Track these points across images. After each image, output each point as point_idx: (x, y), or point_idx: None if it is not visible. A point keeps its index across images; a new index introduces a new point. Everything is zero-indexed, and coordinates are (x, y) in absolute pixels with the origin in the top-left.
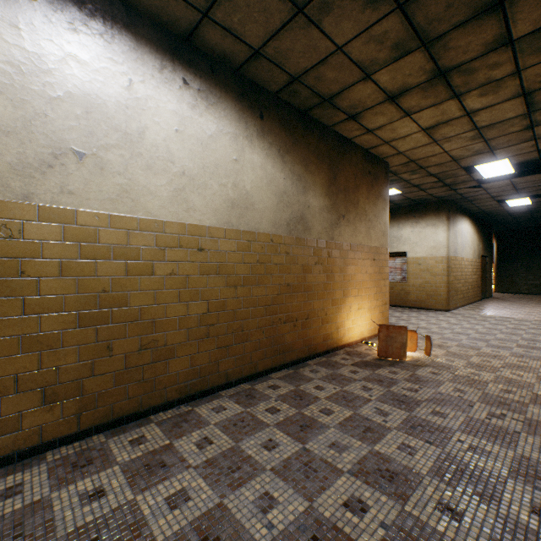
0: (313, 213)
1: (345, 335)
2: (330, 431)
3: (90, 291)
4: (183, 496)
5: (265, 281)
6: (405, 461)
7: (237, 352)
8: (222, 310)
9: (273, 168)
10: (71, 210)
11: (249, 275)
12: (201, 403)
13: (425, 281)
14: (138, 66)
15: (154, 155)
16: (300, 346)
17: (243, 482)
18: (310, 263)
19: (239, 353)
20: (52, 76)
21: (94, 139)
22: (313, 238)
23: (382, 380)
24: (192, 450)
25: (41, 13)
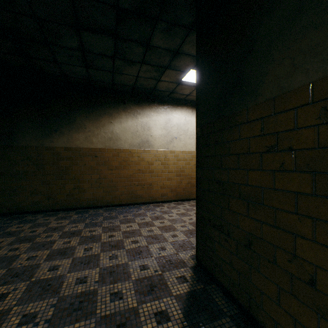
0: None
1: None
2: None
3: (178, 168)
4: None
5: None
6: None
7: None
8: None
9: None
10: (174, 150)
11: None
12: None
13: None
14: (187, 113)
15: (190, 134)
16: None
17: None
18: None
19: None
20: (171, 122)
21: (178, 134)
22: None
23: None
24: None
25: (170, 110)
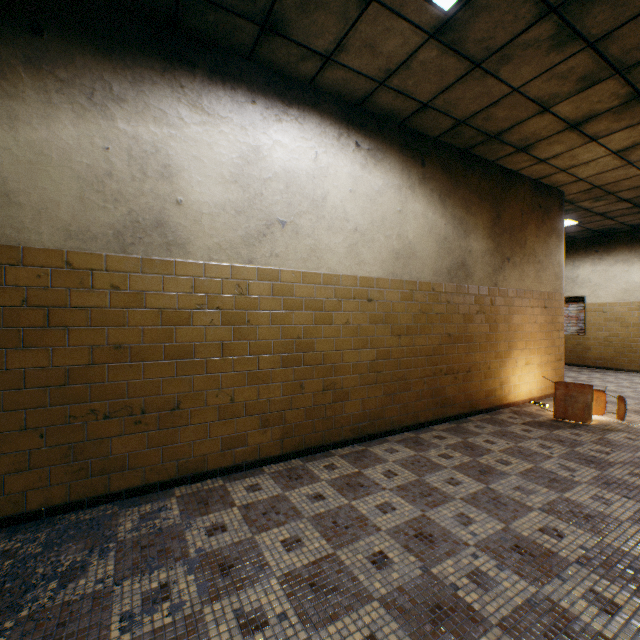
0: (474, 258)
1: (510, 392)
2: (511, 478)
3: (289, 337)
4: (388, 506)
5: (426, 331)
6: (599, 508)
7: (401, 401)
8: (388, 358)
9: (434, 215)
10: (277, 270)
11: (411, 324)
12: (372, 445)
13: (613, 333)
14: (321, 139)
15: (333, 216)
16: (461, 400)
17: (437, 504)
18: (471, 312)
19: (402, 402)
20: (265, 162)
21: (291, 209)
22: (474, 285)
23: (563, 441)
24: (381, 478)
25: (259, 112)
